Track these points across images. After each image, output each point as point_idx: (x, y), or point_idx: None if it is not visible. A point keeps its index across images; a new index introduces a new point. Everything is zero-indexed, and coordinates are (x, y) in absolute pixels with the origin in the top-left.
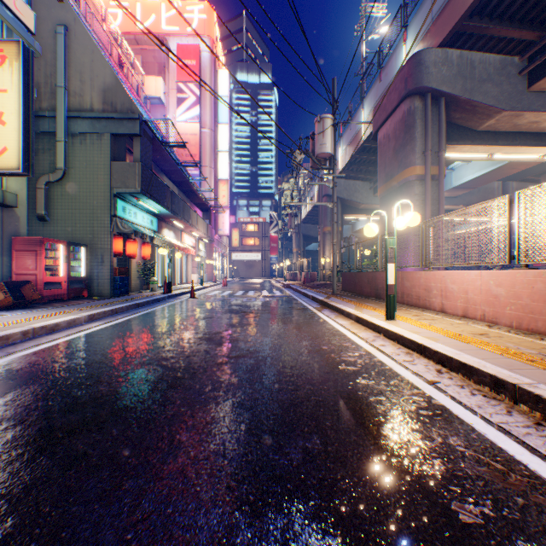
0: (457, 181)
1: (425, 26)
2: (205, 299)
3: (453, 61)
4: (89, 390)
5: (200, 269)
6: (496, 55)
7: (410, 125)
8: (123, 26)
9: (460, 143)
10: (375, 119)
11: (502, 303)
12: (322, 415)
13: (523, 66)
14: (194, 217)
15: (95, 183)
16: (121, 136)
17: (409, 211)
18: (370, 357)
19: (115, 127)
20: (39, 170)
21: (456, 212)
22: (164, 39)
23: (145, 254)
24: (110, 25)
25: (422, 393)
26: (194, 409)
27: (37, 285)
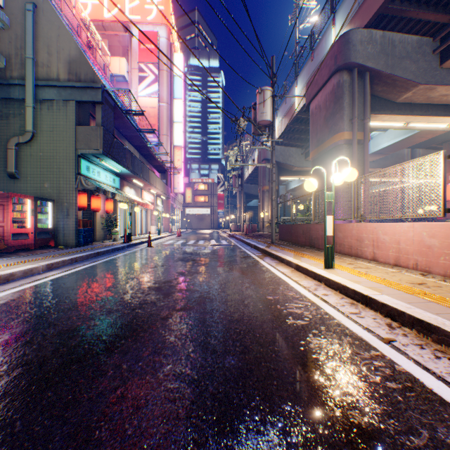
0: (375, 148)
1: (352, 11)
2: (160, 247)
3: (377, 41)
4: (13, 355)
5: (158, 221)
6: (414, 36)
7: (339, 96)
8: (92, 14)
9: (381, 113)
10: (308, 92)
11: (435, 253)
12: (276, 392)
13: (436, 45)
14: (152, 176)
15: (61, 145)
16: (85, 103)
17: (338, 171)
18: (316, 309)
19: (79, 95)
20: (10, 132)
21: (388, 169)
22: (127, 26)
23: (108, 208)
24: (81, 13)
25: (382, 356)
26: (126, 385)
27: (4, 236)
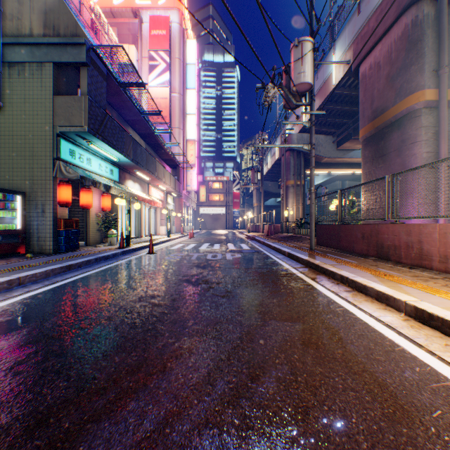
0: None
1: None
2: (164, 254)
3: None
4: None
5: (167, 221)
6: None
7: (417, 39)
8: (101, 1)
9: None
10: (357, 50)
11: None
12: None
13: None
14: (160, 169)
15: (35, 121)
16: (65, 65)
17: (414, 147)
18: None
19: (57, 54)
20: None
21: None
22: (137, 11)
23: (104, 205)
24: (89, 1)
25: None
26: None
27: None
